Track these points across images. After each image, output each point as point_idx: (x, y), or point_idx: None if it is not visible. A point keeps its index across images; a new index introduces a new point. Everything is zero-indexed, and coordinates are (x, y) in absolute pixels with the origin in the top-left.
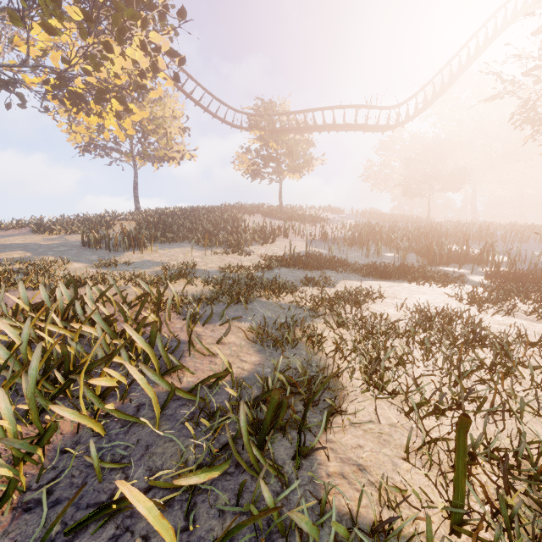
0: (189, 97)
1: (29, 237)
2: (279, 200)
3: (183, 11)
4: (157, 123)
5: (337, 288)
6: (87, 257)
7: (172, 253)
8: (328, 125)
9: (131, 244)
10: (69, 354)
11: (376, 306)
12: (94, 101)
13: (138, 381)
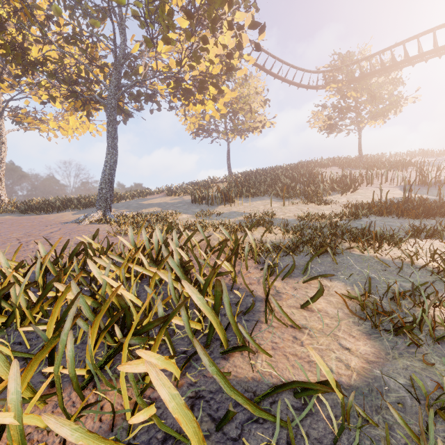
0: (269, 73)
1: (163, 198)
2: (358, 149)
3: None
4: (243, 101)
5: None
6: (193, 210)
7: (254, 205)
8: (425, 53)
9: (223, 199)
10: (128, 307)
11: None
12: (198, 91)
13: (166, 404)
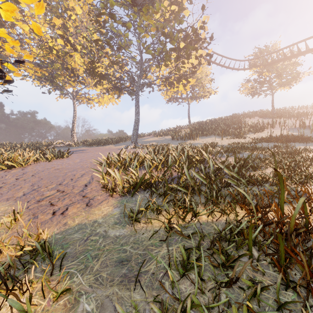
0: (213, 63)
1: (153, 138)
2: (272, 106)
3: (212, 37)
4: (198, 81)
5: (293, 149)
6: (175, 143)
7: (206, 140)
8: (310, 49)
9: (189, 138)
10: (188, 154)
11: (311, 155)
12: (176, 82)
13: (205, 155)
